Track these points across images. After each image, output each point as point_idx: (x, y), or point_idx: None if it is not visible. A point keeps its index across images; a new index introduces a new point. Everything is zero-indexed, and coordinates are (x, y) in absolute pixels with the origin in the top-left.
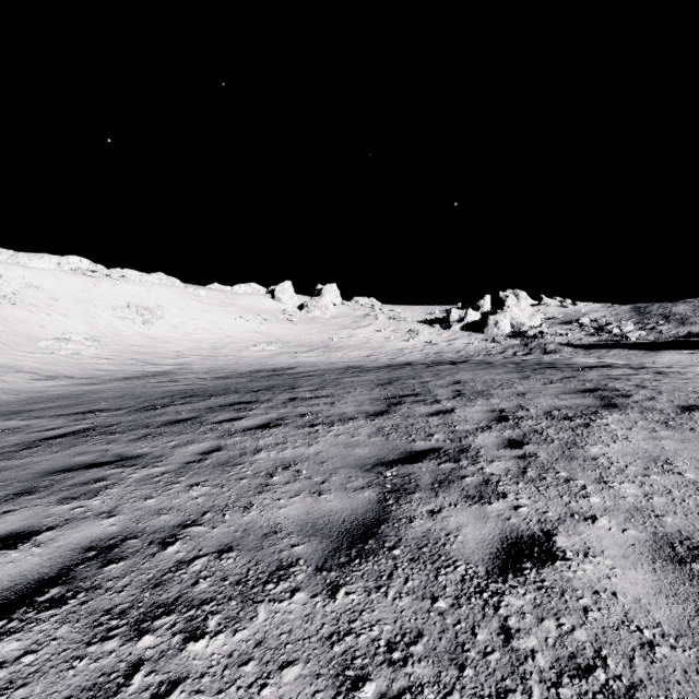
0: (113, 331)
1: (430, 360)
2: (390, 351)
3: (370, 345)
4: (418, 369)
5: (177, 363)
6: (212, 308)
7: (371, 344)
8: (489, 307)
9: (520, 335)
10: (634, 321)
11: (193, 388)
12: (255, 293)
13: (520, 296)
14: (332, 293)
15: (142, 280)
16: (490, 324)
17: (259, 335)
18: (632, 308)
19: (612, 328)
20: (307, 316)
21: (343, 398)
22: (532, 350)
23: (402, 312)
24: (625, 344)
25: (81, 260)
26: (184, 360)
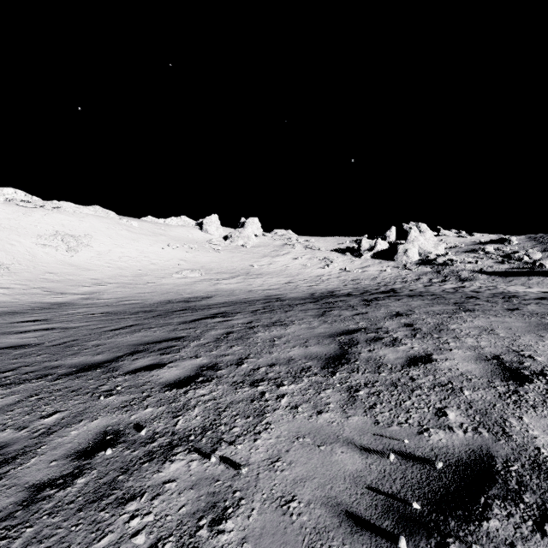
0: (30, 258)
1: (353, 289)
2: (308, 277)
3: (289, 272)
4: (361, 308)
5: (88, 291)
6: (141, 237)
7: (290, 271)
8: (394, 237)
9: (429, 263)
10: (538, 249)
11: (31, 342)
12: (185, 225)
13: (421, 228)
14: (254, 225)
15: (77, 211)
16: (400, 253)
17: (184, 263)
18: (529, 238)
19: (520, 256)
20: (231, 245)
21: (239, 468)
22: (446, 277)
23: (316, 242)
24: (541, 272)
25: (16, 191)
26: (97, 289)
